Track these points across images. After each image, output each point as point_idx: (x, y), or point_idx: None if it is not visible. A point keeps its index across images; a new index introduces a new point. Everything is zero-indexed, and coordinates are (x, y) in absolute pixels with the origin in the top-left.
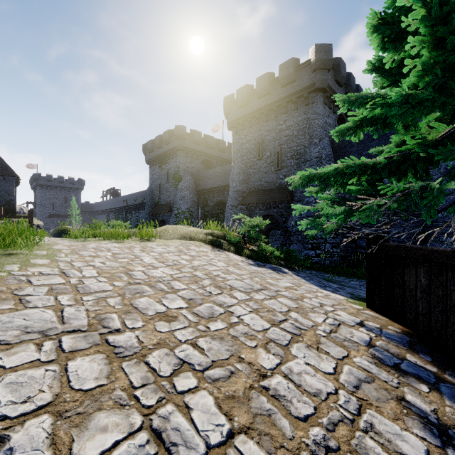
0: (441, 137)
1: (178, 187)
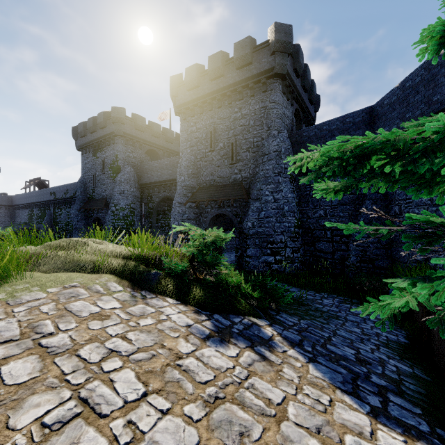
0: None
1: (116, 179)
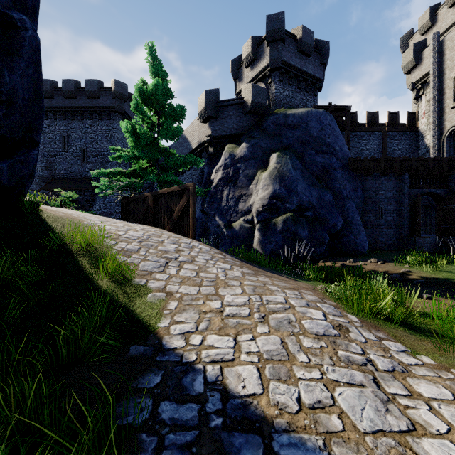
0: (147, 167)
1: None
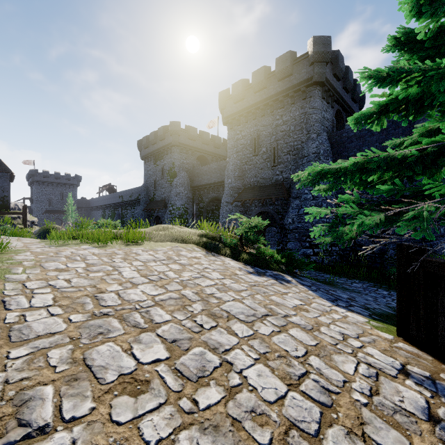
0: None
1: (173, 183)
